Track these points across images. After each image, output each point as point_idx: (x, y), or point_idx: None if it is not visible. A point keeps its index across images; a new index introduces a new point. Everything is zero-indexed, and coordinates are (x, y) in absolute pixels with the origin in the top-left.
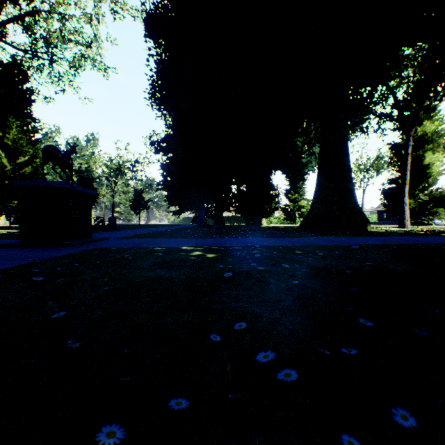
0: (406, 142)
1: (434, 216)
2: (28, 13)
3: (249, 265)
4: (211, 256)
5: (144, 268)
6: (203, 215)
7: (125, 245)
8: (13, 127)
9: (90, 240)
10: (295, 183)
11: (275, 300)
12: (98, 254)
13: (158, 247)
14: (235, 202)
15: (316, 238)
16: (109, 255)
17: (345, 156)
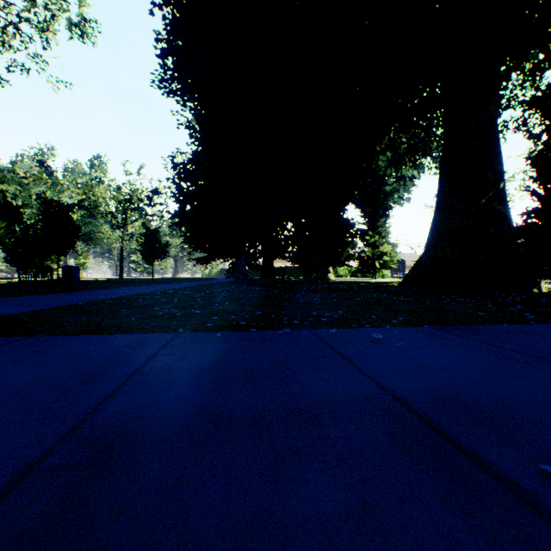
0: None
1: None
2: None
3: None
4: None
5: None
6: (243, 265)
7: None
8: None
9: None
10: (375, 220)
11: None
12: None
13: None
14: (292, 244)
15: None
16: None
17: (495, 156)
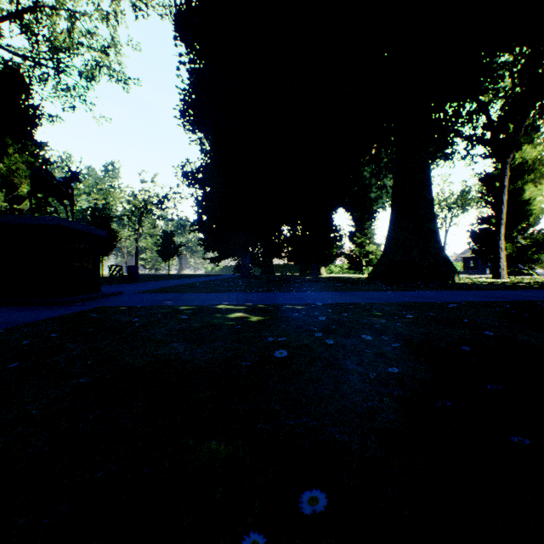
0: (502, 171)
1: (536, 264)
2: (27, 9)
3: (312, 336)
4: (255, 319)
5: (157, 339)
6: (247, 263)
7: (141, 302)
8: (10, 153)
9: (95, 296)
10: (362, 223)
11: (365, 407)
12: (98, 317)
13: (184, 305)
14: (287, 247)
15: (393, 292)
16: (113, 318)
17: (426, 189)
